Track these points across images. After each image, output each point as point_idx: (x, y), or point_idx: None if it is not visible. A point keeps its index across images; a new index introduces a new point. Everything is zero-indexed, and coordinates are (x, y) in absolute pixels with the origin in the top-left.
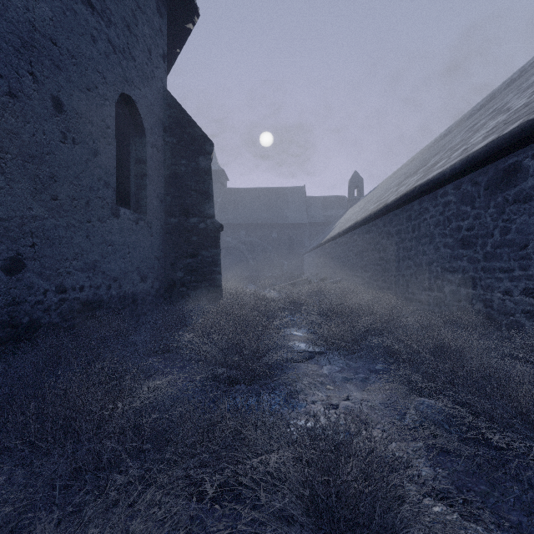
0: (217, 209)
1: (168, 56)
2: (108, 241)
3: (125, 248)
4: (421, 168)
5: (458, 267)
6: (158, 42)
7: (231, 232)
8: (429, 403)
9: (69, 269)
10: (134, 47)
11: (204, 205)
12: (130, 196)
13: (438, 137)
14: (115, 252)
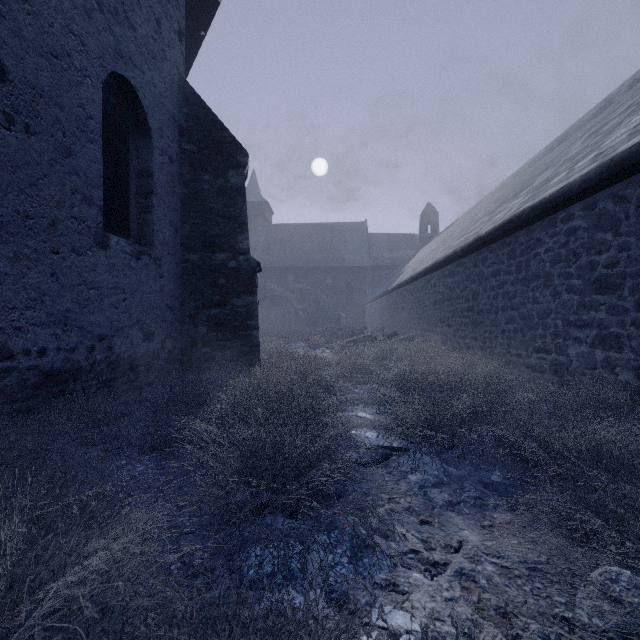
0: (259, 249)
1: (189, 41)
2: (89, 282)
3: (119, 293)
4: (524, 190)
5: (591, 320)
6: (171, 13)
7: (276, 277)
8: (630, 580)
9: (19, 324)
10: (134, 10)
11: (236, 236)
12: (129, 221)
13: (535, 157)
14: (102, 298)
